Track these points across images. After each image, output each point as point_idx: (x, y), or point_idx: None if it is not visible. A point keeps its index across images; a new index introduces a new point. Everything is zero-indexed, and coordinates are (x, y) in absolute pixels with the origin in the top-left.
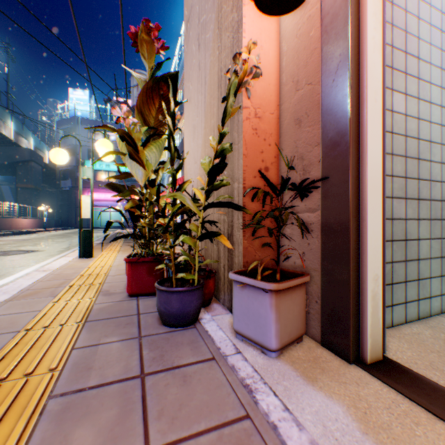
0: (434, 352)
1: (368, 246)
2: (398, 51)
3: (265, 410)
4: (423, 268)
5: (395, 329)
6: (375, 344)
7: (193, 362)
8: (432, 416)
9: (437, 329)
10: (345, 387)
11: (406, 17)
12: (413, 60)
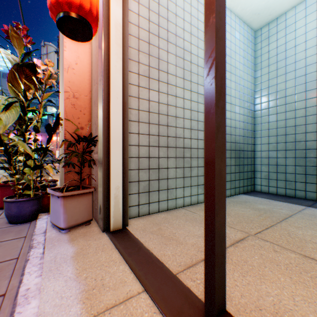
0: (153, 224)
1: (112, 171)
2: (154, 69)
3: (31, 254)
4: (172, 183)
5: (149, 215)
6: (117, 221)
7: (10, 239)
8: (114, 248)
9: (171, 213)
10: (87, 241)
11: (159, 51)
12: (164, 74)
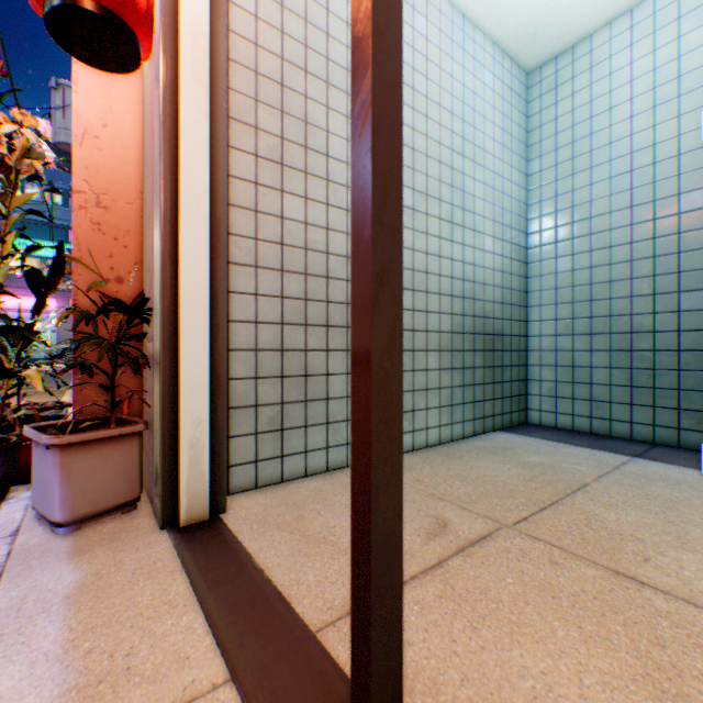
0: (287, 505)
1: (185, 384)
2: (295, 145)
3: None
4: (337, 409)
5: (281, 485)
6: (199, 502)
7: None
8: (179, 569)
9: (333, 479)
10: (115, 555)
11: (308, 104)
12: (320, 158)
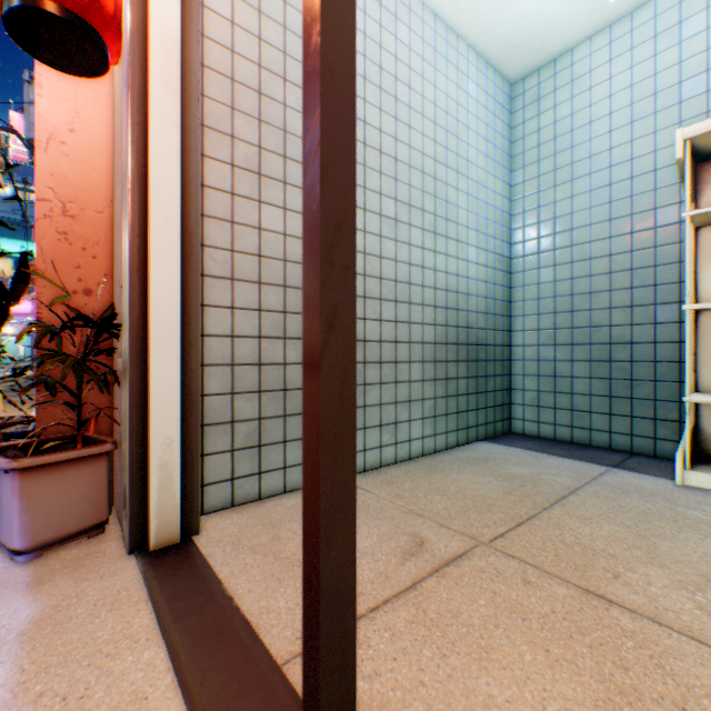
0: (264, 525)
1: (155, 403)
2: (273, 155)
3: None
4: None
5: (259, 503)
6: (169, 525)
7: None
8: (145, 598)
9: None
10: (77, 585)
11: (287, 112)
12: (300, 168)
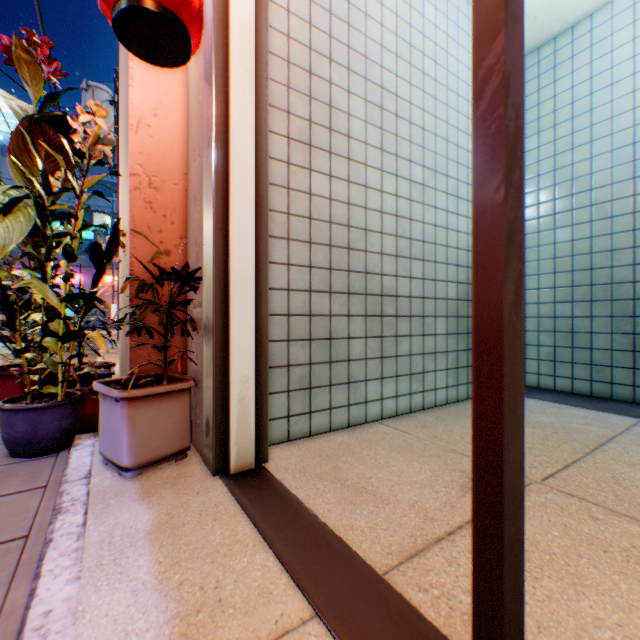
0: (321, 457)
1: (235, 345)
2: (321, 128)
3: (56, 528)
4: (357, 370)
5: (310, 439)
6: (245, 452)
7: (11, 493)
8: (240, 512)
9: (356, 435)
10: (180, 497)
11: (332, 89)
12: (342, 139)
